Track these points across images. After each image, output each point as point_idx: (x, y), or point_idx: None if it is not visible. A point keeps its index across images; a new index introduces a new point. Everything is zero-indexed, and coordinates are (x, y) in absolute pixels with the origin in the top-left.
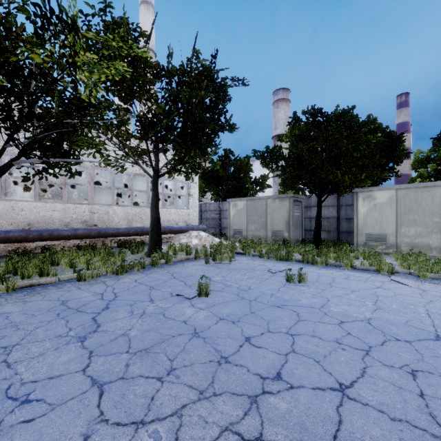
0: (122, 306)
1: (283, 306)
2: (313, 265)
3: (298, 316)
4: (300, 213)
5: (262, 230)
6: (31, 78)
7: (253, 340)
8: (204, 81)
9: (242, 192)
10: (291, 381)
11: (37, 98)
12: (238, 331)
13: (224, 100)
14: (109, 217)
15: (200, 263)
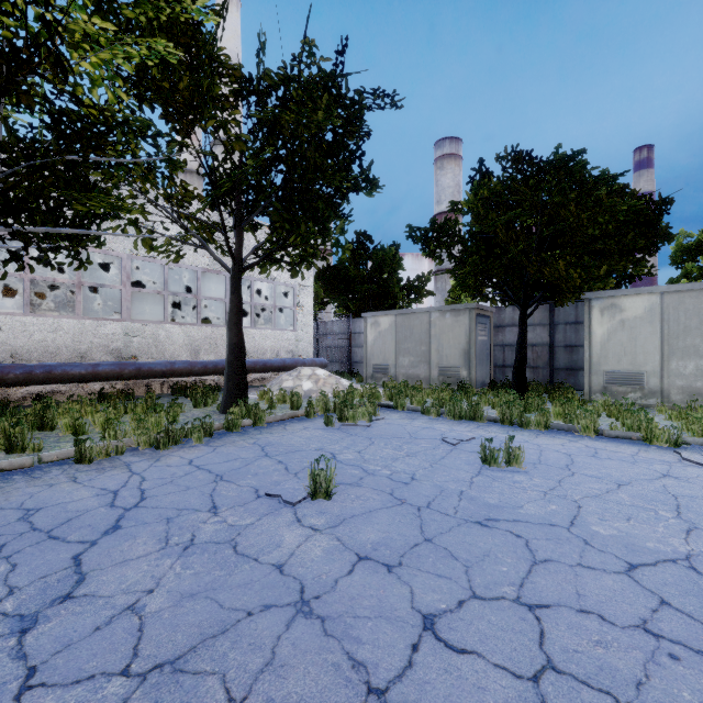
0: (148, 523)
1: (490, 523)
2: (523, 429)
3: (528, 550)
4: (486, 337)
5: (422, 366)
6: None
7: (441, 624)
8: (324, 96)
9: (387, 303)
10: None
11: None
12: (403, 597)
13: (358, 136)
14: (159, 343)
15: (315, 425)
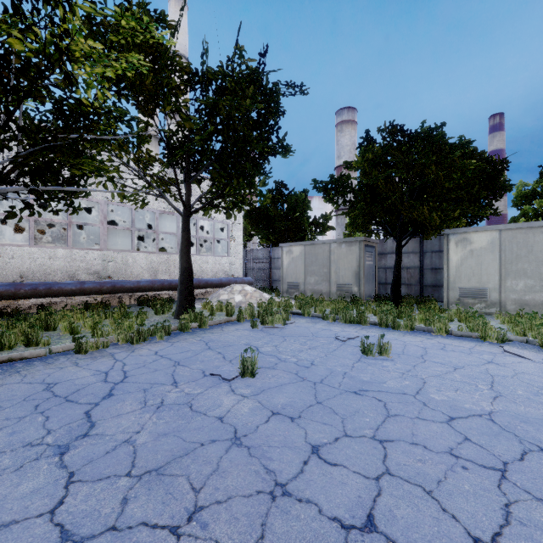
0: (131, 392)
1: (362, 393)
2: (395, 330)
3: (385, 409)
4: (372, 262)
5: (324, 283)
6: (4, 68)
7: (323, 450)
8: (250, 87)
9: (298, 236)
10: (393, 534)
11: (18, 101)
12: (300, 435)
13: (276, 115)
14: (128, 266)
15: (244, 327)
